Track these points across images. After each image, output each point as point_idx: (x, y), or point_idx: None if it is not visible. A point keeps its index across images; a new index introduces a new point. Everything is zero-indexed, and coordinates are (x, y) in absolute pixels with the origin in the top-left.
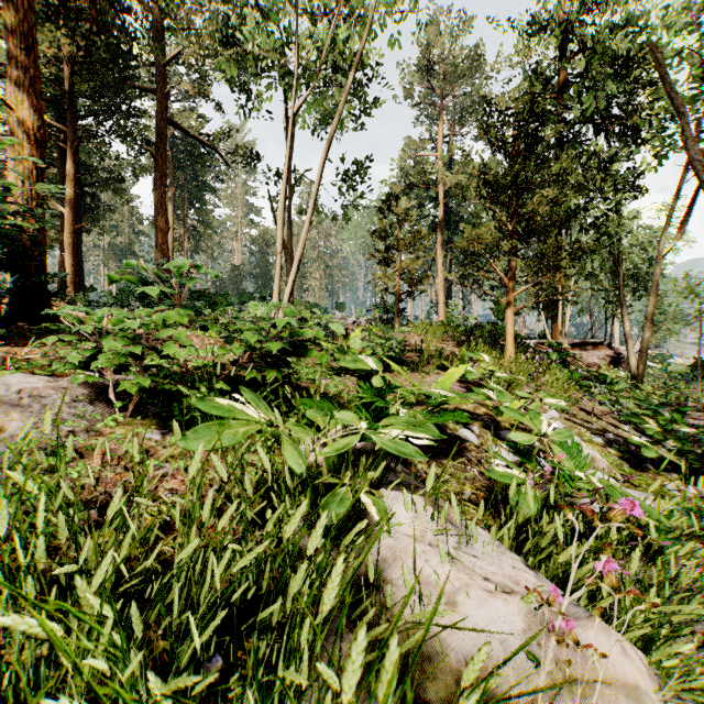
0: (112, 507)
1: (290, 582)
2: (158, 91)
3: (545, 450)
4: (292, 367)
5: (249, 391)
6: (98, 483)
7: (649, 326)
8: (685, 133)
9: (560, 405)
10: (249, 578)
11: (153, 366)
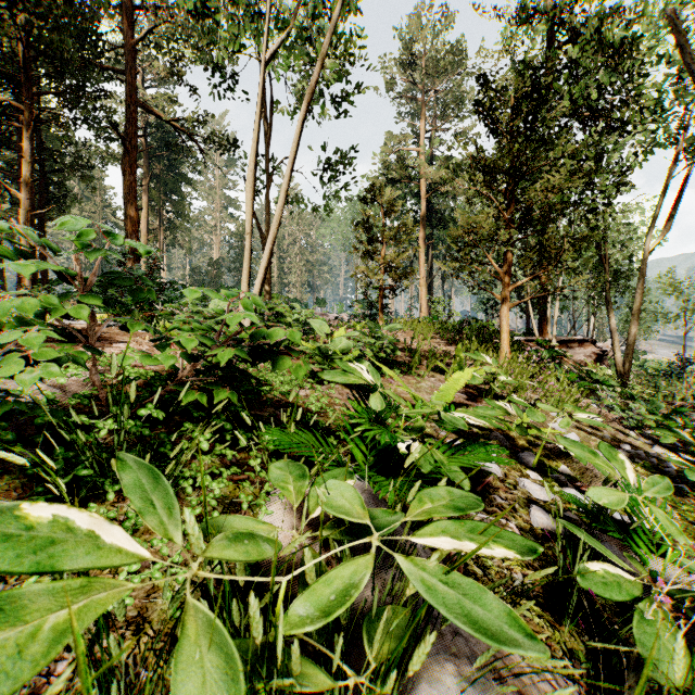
0: None
1: None
2: (128, 72)
3: (575, 476)
4: (258, 380)
5: (135, 465)
6: None
7: (635, 323)
8: None
9: (597, 422)
10: None
11: None
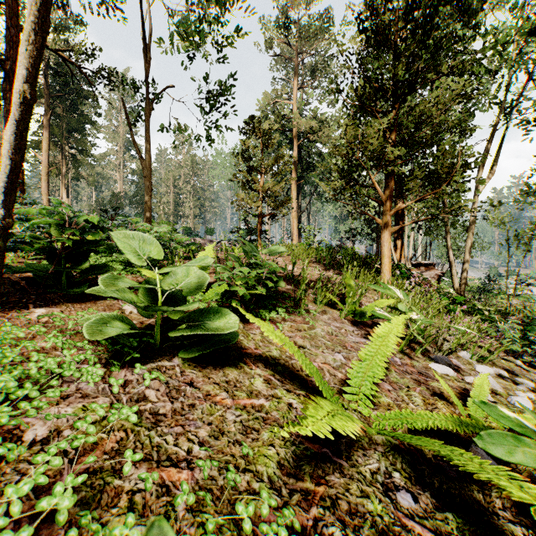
0: None
1: None
2: None
3: None
4: None
5: None
6: None
7: (469, 250)
8: None
9: None
10: None
11: None
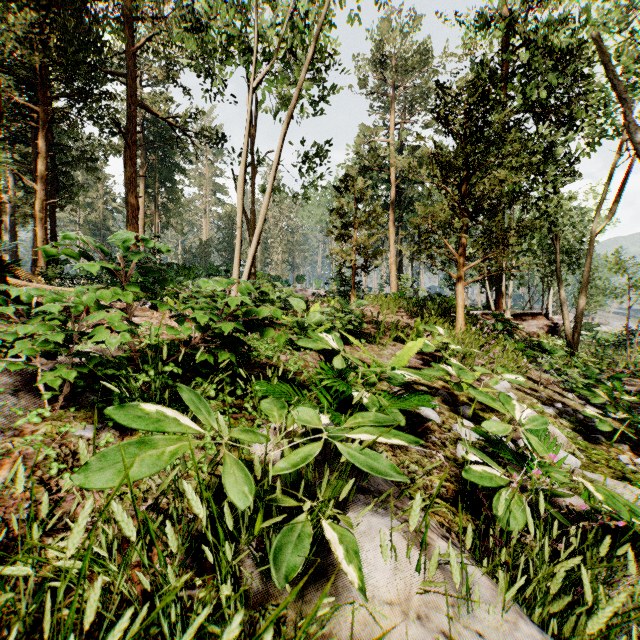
0: None
1: None
2: (129, 76)
3: None
4: (249, 346)
5: (187, 390)
6: None
7: (583, 298)
8: (629, 117)
9: (519, 381)
10: None
11: (82, 355)
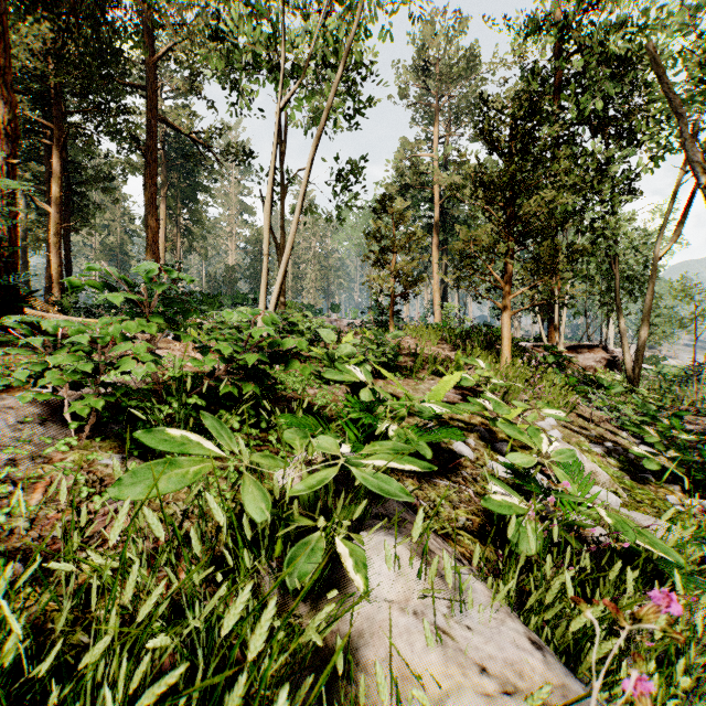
0: (2, 590)
1: (225, 700)
2: (149, 88)
3: (543, 463)
4: (274, 379)
5: (211, 416)
6: (33, 525)
7: (645, 328)
8: (685, 133)
9: (559, 416)
10: (197, 652)
11: (109, 385)
